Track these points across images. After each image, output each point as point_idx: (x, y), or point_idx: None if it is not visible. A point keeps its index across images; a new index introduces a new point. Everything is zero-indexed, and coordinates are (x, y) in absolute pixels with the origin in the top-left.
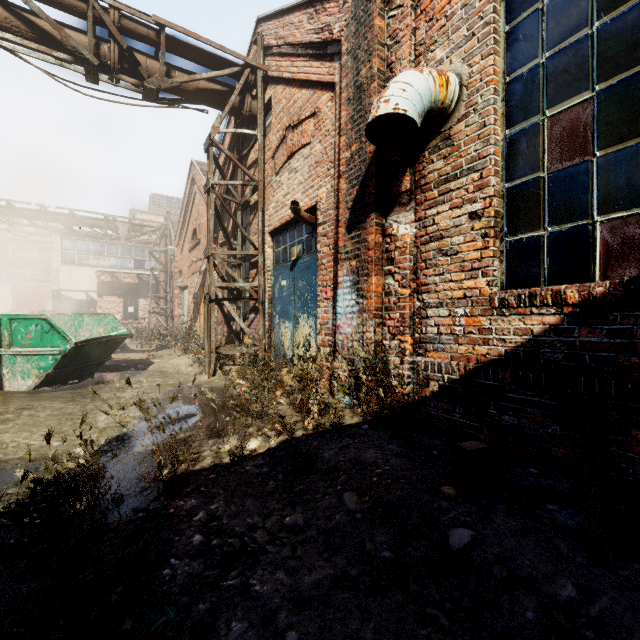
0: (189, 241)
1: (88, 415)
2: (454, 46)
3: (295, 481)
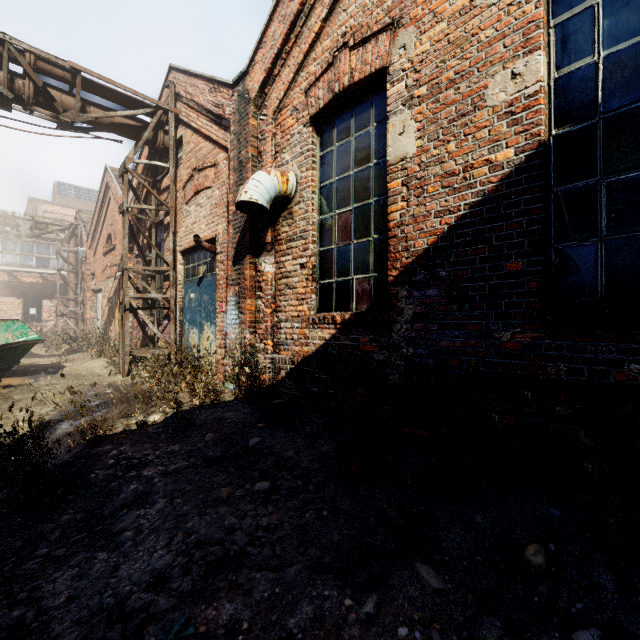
0: (103, 245)
1: (6, 412)
2: (294, 156)
3: (179, 433)
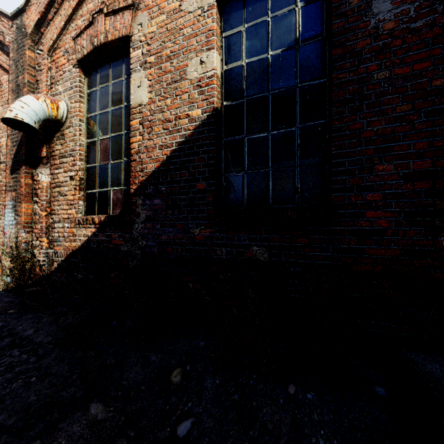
0: None
1: None
2: (66, 89)
3: None
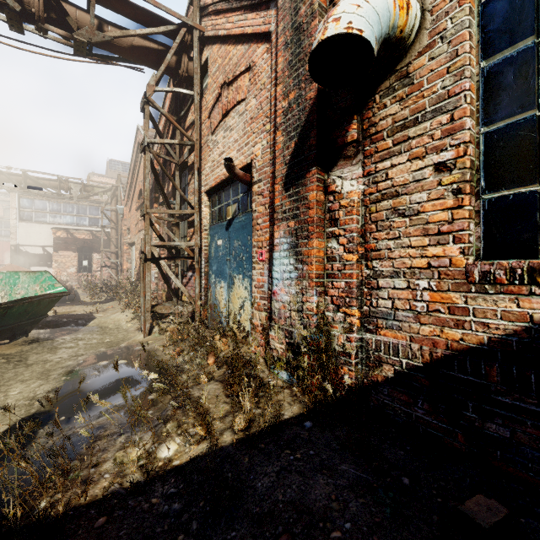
0: (136, 201)
1: (1, 387)
2: None
3: (214, 535)
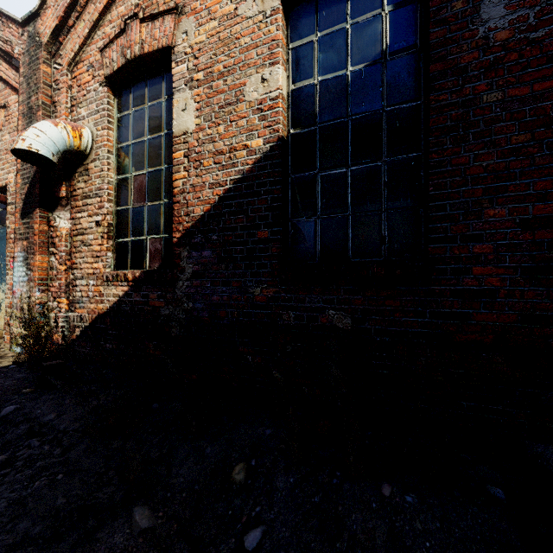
0: None
1: None
2: (90, 112)
3: None
